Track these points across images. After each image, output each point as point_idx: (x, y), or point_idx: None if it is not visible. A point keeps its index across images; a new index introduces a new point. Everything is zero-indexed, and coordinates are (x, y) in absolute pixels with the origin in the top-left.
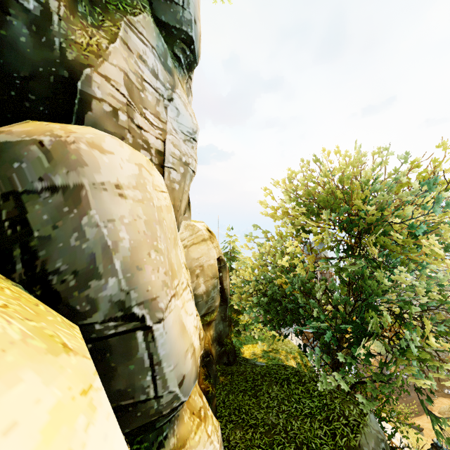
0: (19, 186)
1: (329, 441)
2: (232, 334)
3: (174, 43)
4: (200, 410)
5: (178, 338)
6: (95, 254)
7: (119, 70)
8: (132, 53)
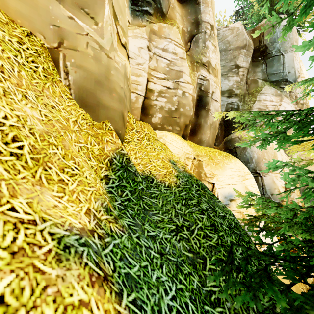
0: (235, 146)
1: None
2: None
3: (280, 84)
4: None
5: (271, 183)
6: (249, 158)
7: (256, 109)
8: (260, 101)
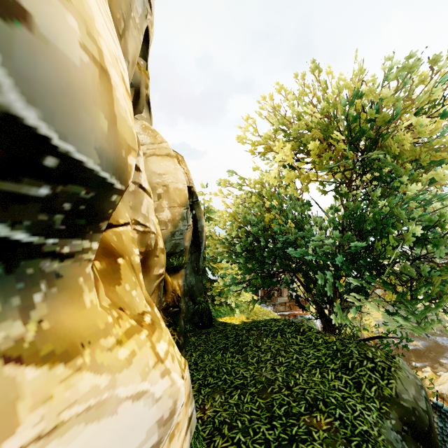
0: None
1: (353, 393)
2: None
3: None
4: (141, 315)
5: None
6: None
7: None
8: None
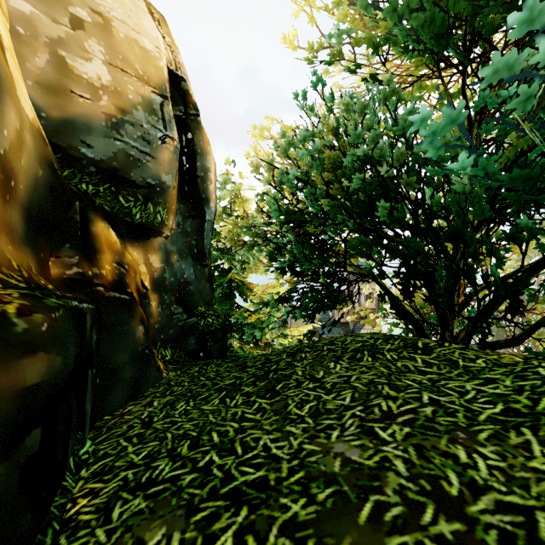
0: None
1: None
2: (230, 339)
3: None
4: None
5: None
6: None
7: None
8: None
